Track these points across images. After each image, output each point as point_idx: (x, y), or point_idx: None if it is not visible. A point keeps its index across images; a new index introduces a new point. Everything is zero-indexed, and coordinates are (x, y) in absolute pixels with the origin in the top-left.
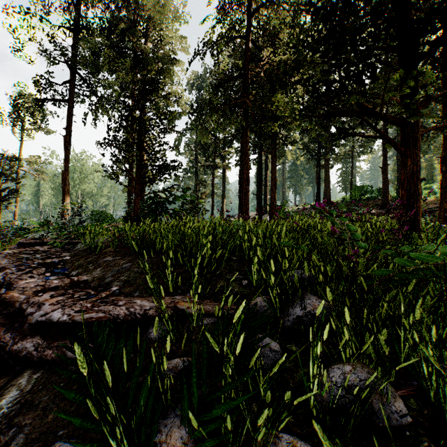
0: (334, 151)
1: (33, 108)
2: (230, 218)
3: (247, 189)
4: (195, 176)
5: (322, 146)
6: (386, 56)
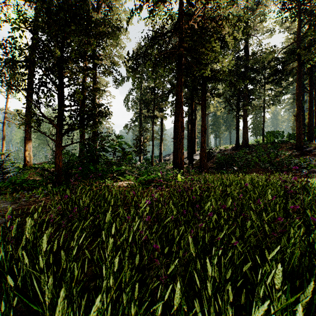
0: (251, 103)
1: (3, 68)
2: (167, 156)
3: (182, 136)
4: (140, 124)
5: (241, 99)
6: (299, 21)
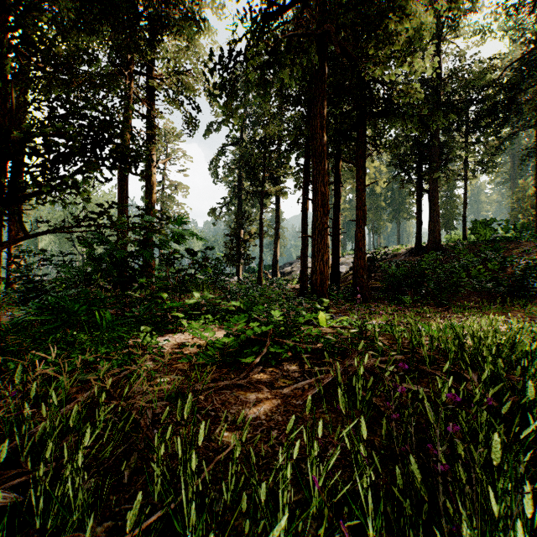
0: (444, 167)
1: None
2: (286, 266)
3: (324, 224)
4: (238, 208)
5: (426, 160)
6: None
